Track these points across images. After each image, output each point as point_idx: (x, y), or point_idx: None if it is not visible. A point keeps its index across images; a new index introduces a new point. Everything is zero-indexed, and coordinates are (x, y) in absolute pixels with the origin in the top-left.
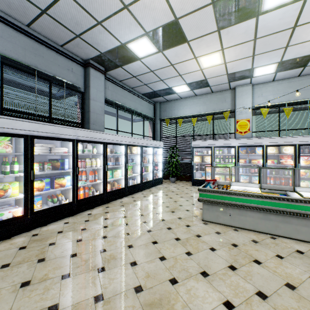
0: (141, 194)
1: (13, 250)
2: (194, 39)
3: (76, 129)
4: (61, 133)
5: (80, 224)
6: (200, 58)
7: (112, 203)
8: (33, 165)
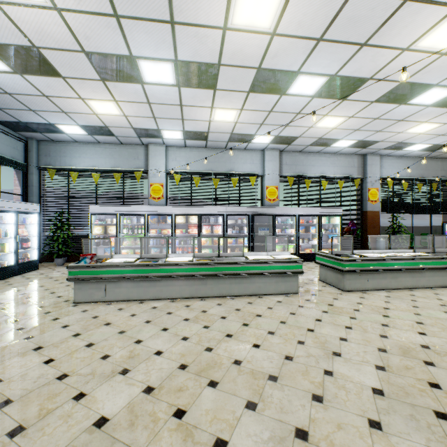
0: None
1: None
2: (72, 78)
3: None
4: None
5: None
6: (89, 101)
7: None
8: None
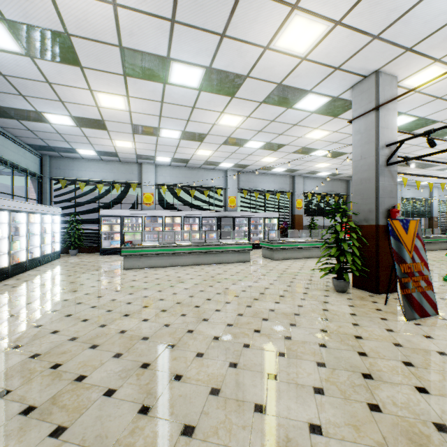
0: (46, 267)
1: None
2: (114, 131)
3: None
4: None
5: (10, 289)
6: (115, 141)
7: (19, 277)
8: None
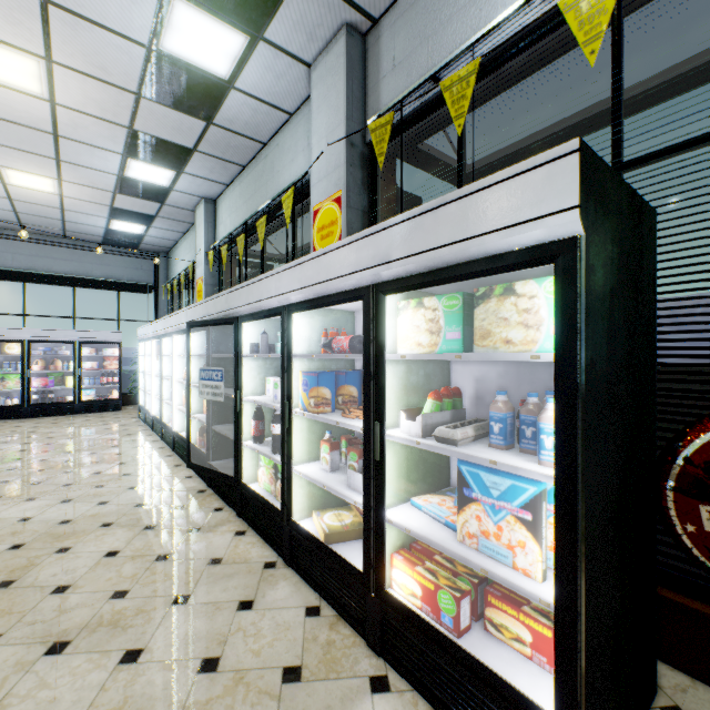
0: None
1: None
2: None
3: None
4: None
5: None
6: (13, 183)
7: None
8: None
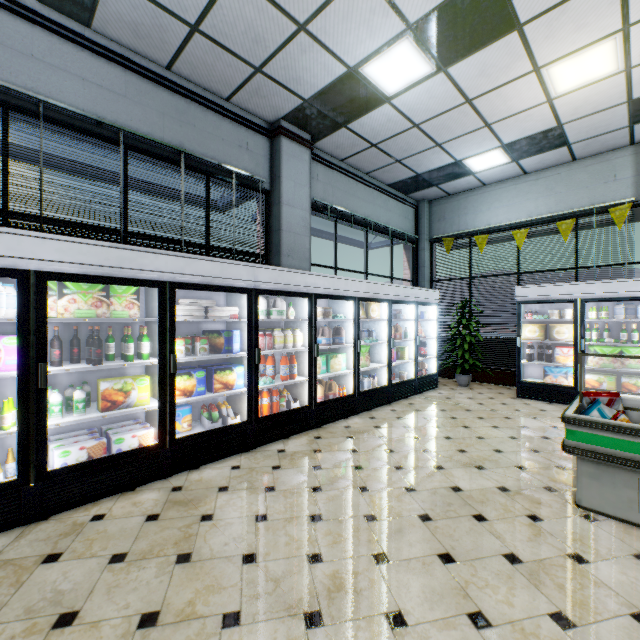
0: (391, 411)
1: (136, 521)
2: (539, 16)
3: (255, 266)
4: (226, 277)
5: (262, 473)
6: (550, 69)
7: (327, 429)
8: (174, 344)
